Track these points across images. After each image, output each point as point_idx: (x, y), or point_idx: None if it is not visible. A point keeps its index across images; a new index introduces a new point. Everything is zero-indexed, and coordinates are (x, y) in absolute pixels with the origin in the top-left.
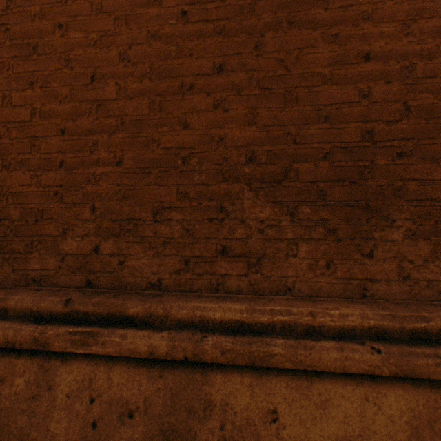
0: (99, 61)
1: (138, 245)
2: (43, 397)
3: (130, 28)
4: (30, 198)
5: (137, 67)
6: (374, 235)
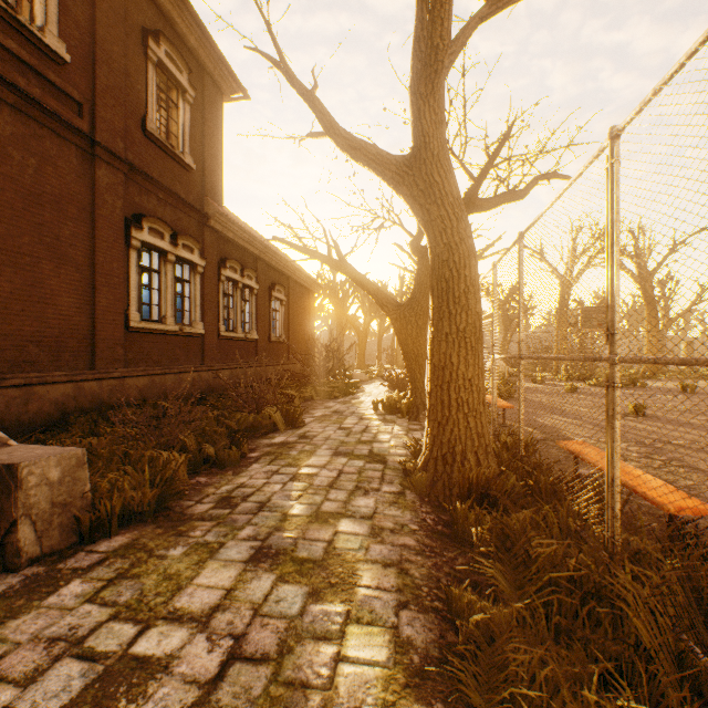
0: None
1: None
2: None
3: None
4: None
5: None
6: (63, 356)
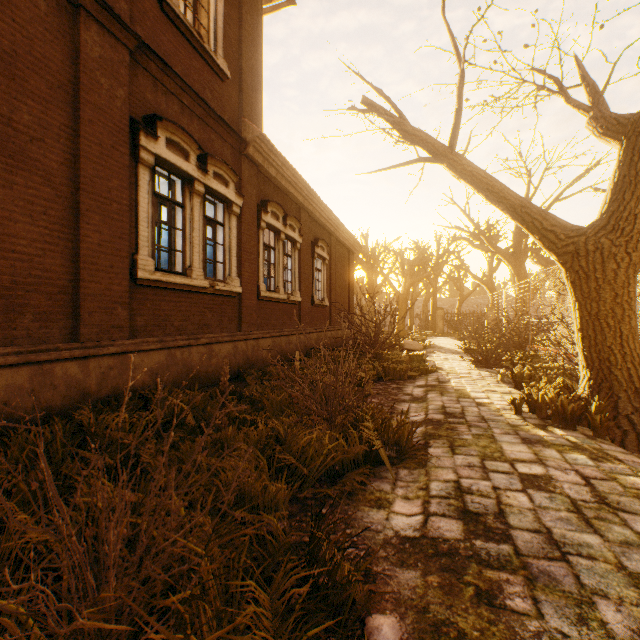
0: None
1: None
2: None
3: None
4: None
5: None
6: (18, 321)
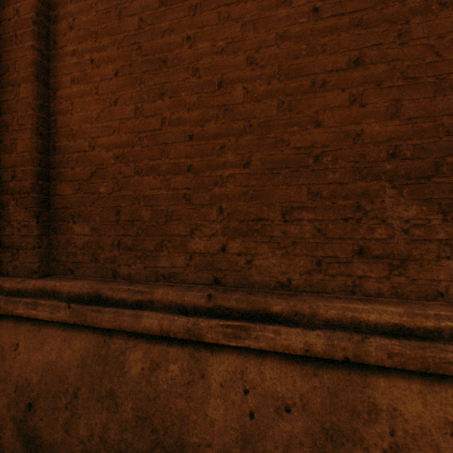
0: (226, 68)
1: (265, 245)
2: (197, 384)
3: (257, 32)
4: (160, 201)
5: (265, 69)
6: None
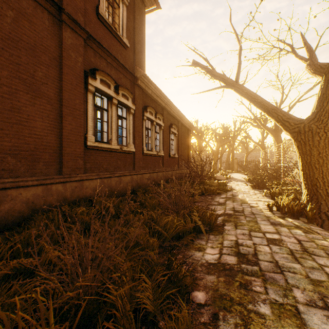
0: None
1: None
2: None
3: None
4: None
5: None
6: (37, 165)
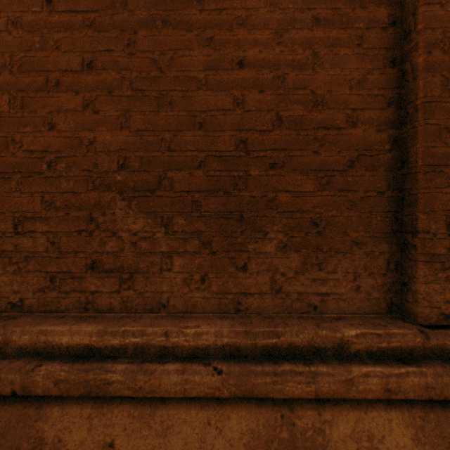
0: None
1: None
2: None
3: None
4: None
5: None
6: (248, 247)
